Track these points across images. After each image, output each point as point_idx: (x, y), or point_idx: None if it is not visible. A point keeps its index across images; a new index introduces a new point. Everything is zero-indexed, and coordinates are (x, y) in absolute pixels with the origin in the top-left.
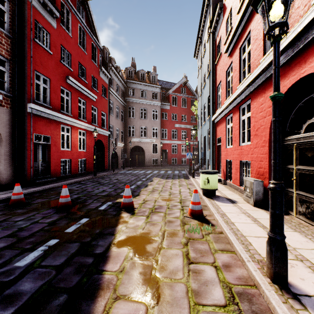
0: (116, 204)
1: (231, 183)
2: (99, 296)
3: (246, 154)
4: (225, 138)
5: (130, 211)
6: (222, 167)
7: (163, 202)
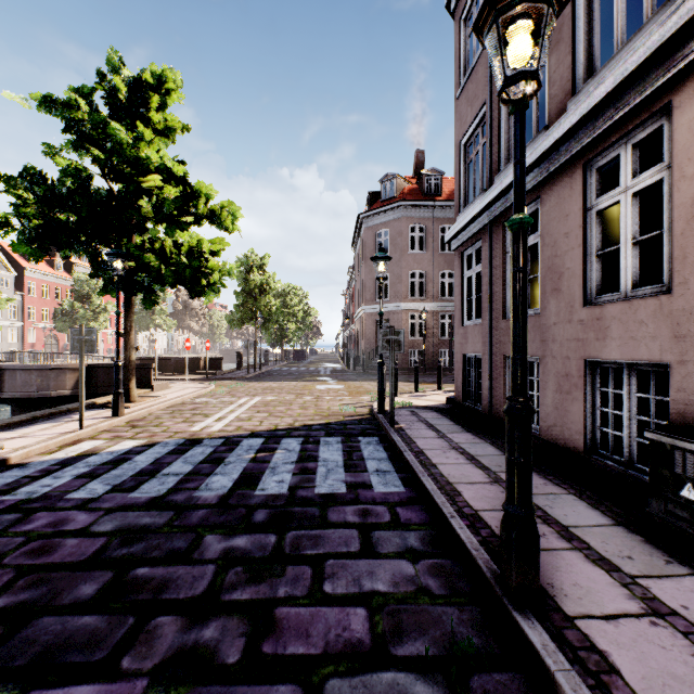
0: None
1: None
2: None
3: None
4: None
5: None
6: None
7: None
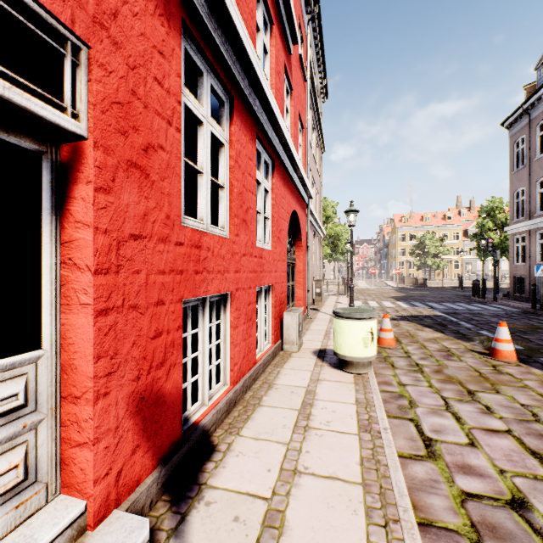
0: (541, 365)
1: (237, 389)
2: (422, 326)
3: (270, 271)
4: (181, 156)
5: (485, 353)
6: (114, 390)
7: (453, 365)
